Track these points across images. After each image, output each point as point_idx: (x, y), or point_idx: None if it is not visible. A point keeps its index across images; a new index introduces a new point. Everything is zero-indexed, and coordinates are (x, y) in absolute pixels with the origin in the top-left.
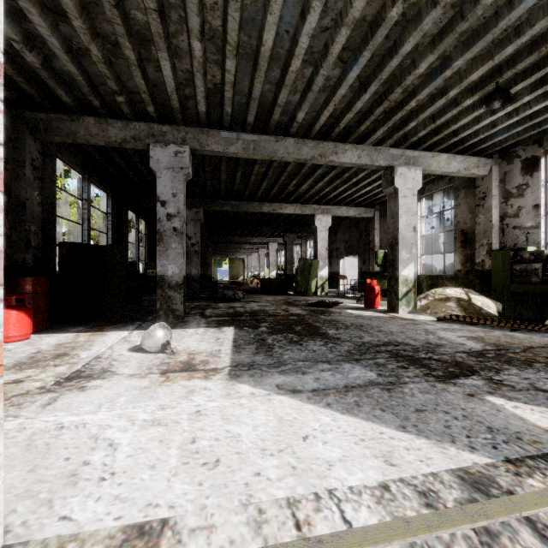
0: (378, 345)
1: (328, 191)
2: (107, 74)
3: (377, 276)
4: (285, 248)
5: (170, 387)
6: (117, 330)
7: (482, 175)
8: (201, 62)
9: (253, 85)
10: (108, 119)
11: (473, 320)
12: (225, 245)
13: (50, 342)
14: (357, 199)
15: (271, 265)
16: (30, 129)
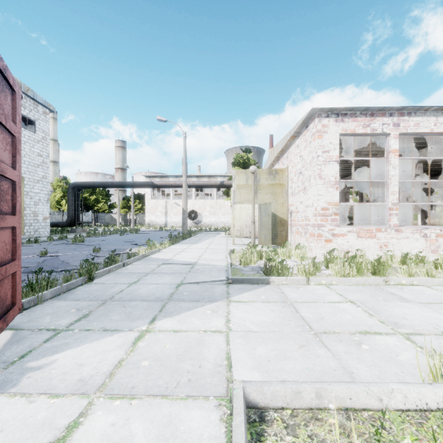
0: None
1: None
2: None
3: None
4: None
5: None
6: None
7: None
8: None
9: None
10: None
11: None
12: None
13: None
14: None
15: None
16: None
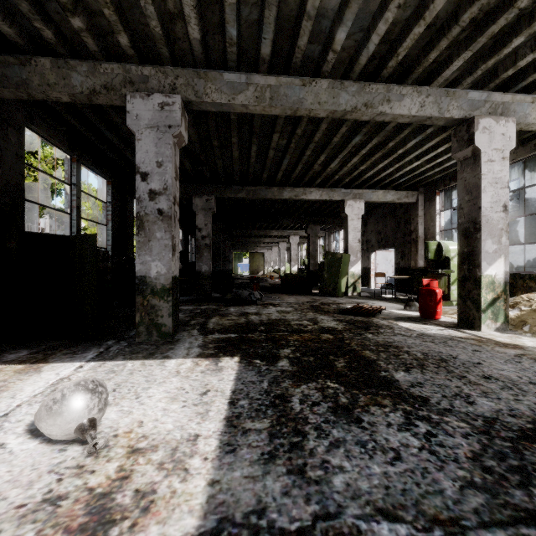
0: (530, 434)
1: (362, 170)
2: None
3: (428, 274)
4: (308, 241)
5: None
6: (66, 361)
7: None
8: None
9: None
10: (68, 60)
11: None
12: (244, 239)
13: None
14: (397, 179)
15: (292, 259)
16: None
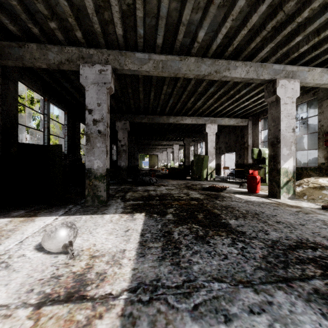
0: (293, 247)
1: (216, 106)
2: None
3: (253, 167)
4: (184, 148)
5: None
6: (47, 216)
7: None
8: None
9: (160, 1)
10: (46, 45)
11: None
12: (146, 146)
13: None
14: (236, 112)
15: (175, 158)
16: None
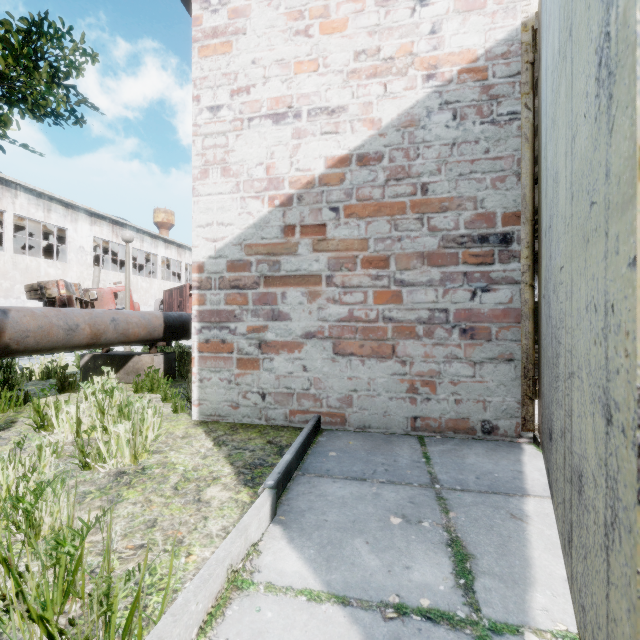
0: None
1: None
2: None
3: None
4: None
5: None
6: None
7: None
8: None
9: None
10: None
11: None
12: None
13: None
14: None
15: None
16: None
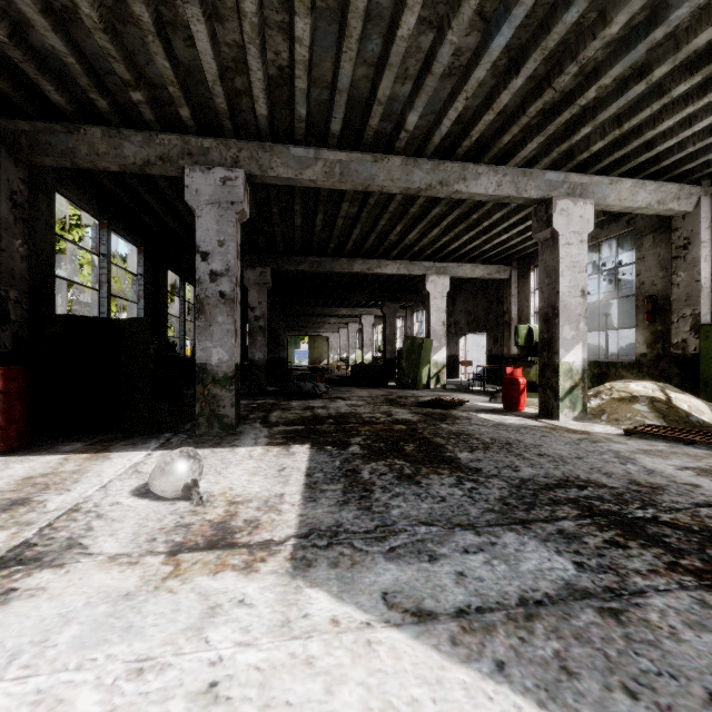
0: (550, 486)
1: (446, 241)
2: (111, 51)
3: (518, 362)
4: (384, 323)
5: (175, 595)
6: (130, 450)
7: (684, 212)
8: (256, 25)
9: (338, 66)
10: (122, 129)
11: (688, 436)
12: (303, 318)
13: (16, 472)
14: (487, 252)
15: (365, 345)
16: (7, 146)
